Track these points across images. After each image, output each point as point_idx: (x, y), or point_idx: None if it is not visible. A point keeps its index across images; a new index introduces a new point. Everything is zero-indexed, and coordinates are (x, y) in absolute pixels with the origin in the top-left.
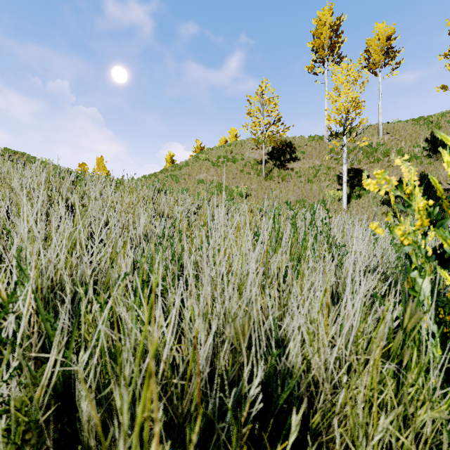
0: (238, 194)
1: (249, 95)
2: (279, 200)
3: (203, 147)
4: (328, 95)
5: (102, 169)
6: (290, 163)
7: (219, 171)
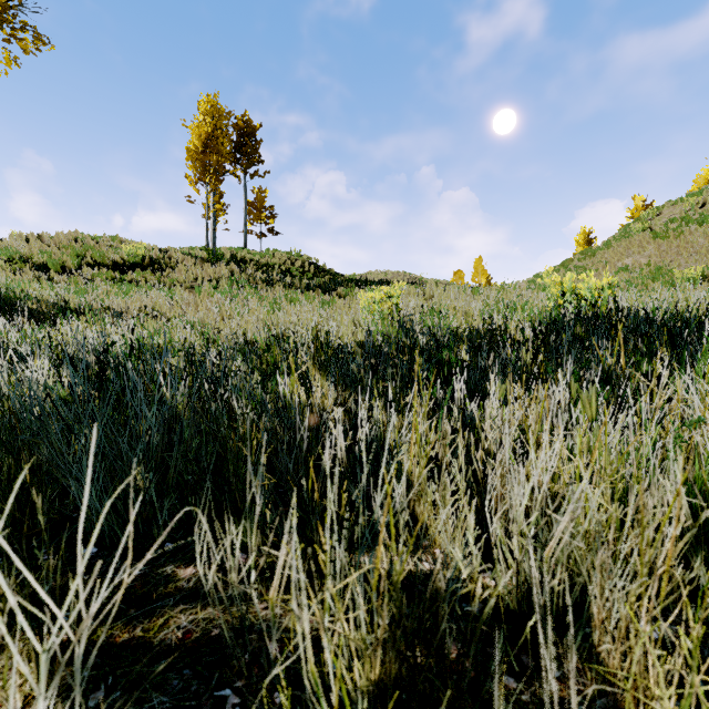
0: (683, 280)
1: None
2: None
3: (649, 205)
4: None
5: (480, 273)
6: None
7: (664, 247)
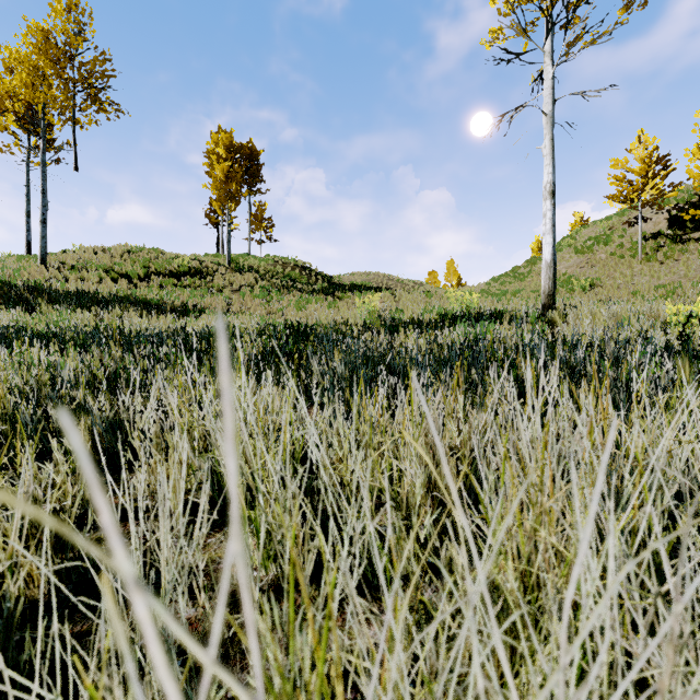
0: (578, 287)
1: (614, 159)
2: (633, 289)
3: (586, 220)
4: (688, 155)
5: (452, 274)
6: (699, 229)
7: (580, 260)
